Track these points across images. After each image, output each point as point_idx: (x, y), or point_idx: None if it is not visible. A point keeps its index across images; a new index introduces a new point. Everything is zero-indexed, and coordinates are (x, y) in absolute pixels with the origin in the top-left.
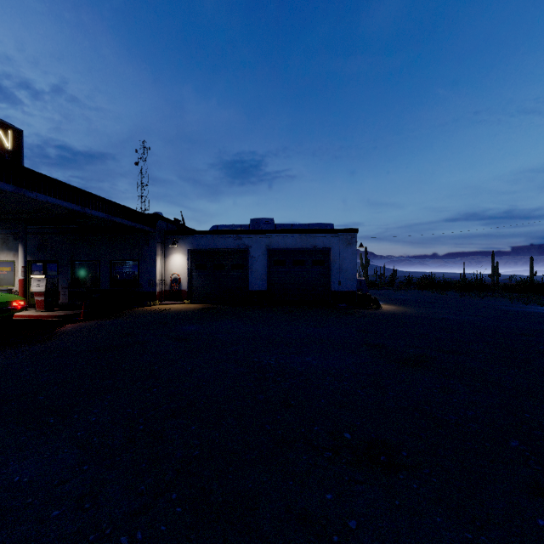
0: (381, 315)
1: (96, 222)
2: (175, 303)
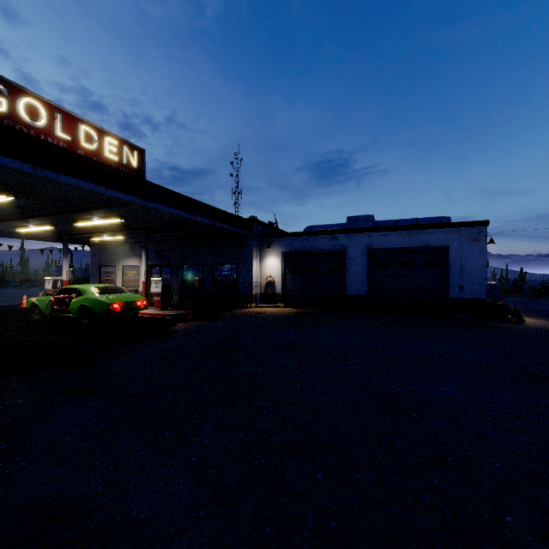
0: (528, 332)
1: (201, 228)
2: (270, 306)
